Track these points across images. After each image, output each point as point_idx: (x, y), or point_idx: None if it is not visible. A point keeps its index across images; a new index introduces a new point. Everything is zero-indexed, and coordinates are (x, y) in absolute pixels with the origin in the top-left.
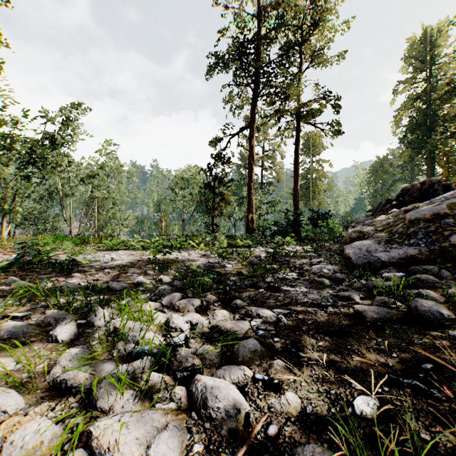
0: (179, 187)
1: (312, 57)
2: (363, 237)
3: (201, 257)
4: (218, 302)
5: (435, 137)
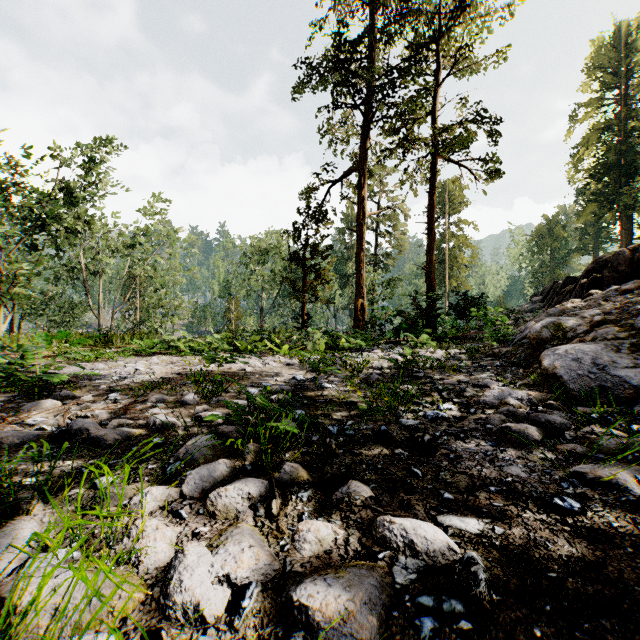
0: (255, 260)
1: (456, 57)
2: (565, 336)
3: (282, 368)
4: (308, 487)
5: (635, 185)
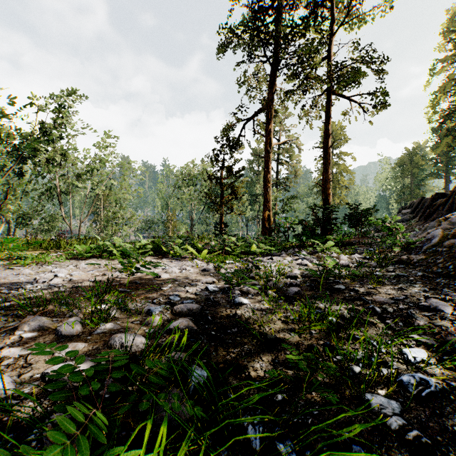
0: (187, 184)
1: (348, 8)
2: None
3: (197, 275)
4: None
5: None
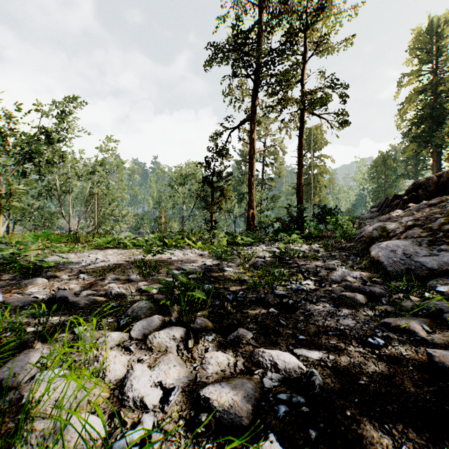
0: (178, 183)
1: (317, 42)
2: (388, 236)
3: (197, 257)
4: (212, 332)
5: (443, 131)
